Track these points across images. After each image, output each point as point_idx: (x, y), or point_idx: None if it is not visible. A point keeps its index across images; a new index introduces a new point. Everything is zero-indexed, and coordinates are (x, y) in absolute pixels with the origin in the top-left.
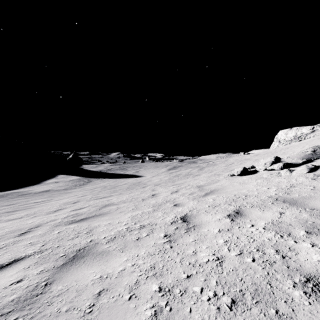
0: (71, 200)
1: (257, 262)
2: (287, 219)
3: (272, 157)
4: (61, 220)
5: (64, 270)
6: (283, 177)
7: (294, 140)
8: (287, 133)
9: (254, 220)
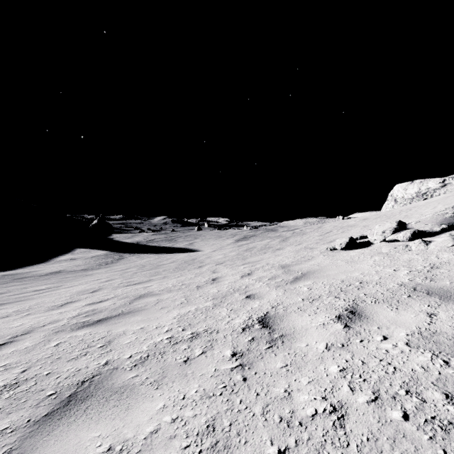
0: (89, 287)
1: (414, 422)
2: (446, 326)
3: (393, 222)
4: (67, 322)
5: (46, 429)
6: (414, 252)
7: (416, 198)
8: (407, 188)
9: (386, 328)
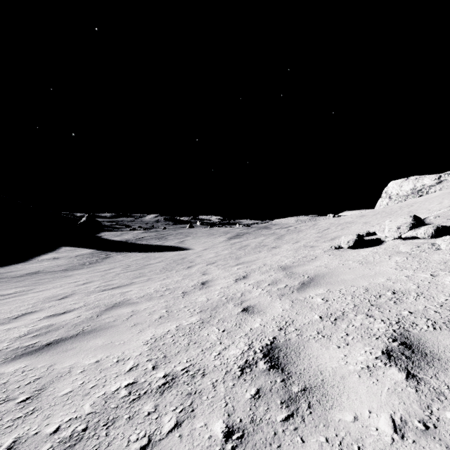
0: (61, 292)
1: None
2: None
3: (407, 217)
4: (6, 346)
5: None
6: (446, 251)
7: (411, 195)
8: (402, 184)
9: None
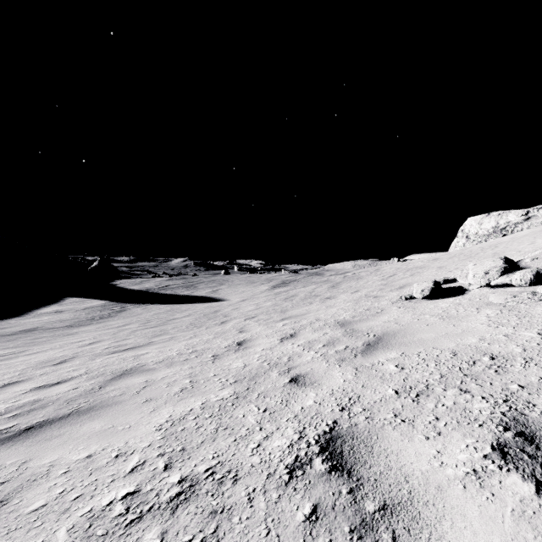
0: (59, 355)
1: None
2: None
3: (496, 259)
4: None
5: None
6: None
7: (493, 234)
8: (482, 222)
9: None
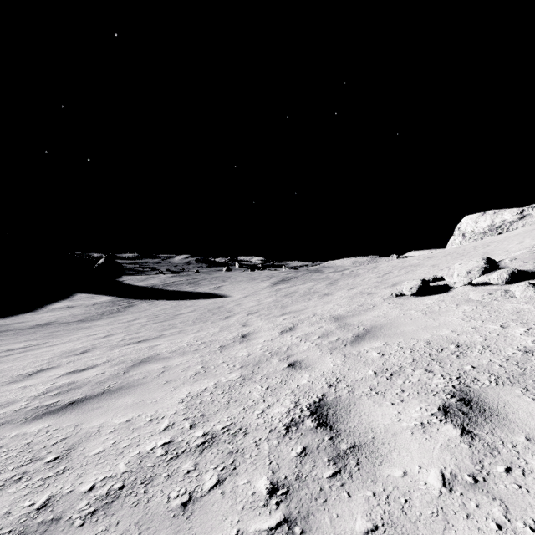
0: (79, 346)
1: None
2: None
3: (479, 260)
4: (24, 405)
5: None
6: (520, 299)
7: (489, 232)
8: (478, 220)
9: None
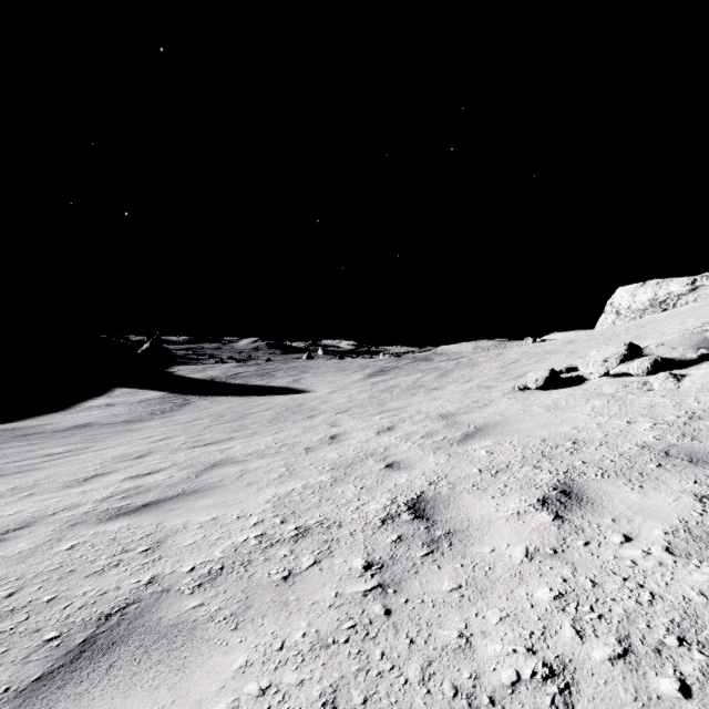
0: (133, 450)
1: (703, 702)
2: None
3: (620, 345)
4: (92, 508)
5: (35, 706)
6: (658, 393)
7: (650, 309)
8: (636, 293)
9: (627, 520)
